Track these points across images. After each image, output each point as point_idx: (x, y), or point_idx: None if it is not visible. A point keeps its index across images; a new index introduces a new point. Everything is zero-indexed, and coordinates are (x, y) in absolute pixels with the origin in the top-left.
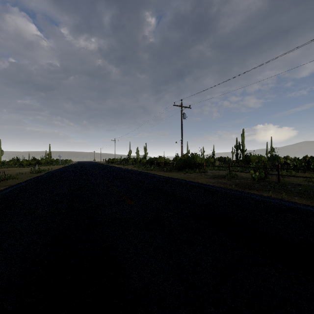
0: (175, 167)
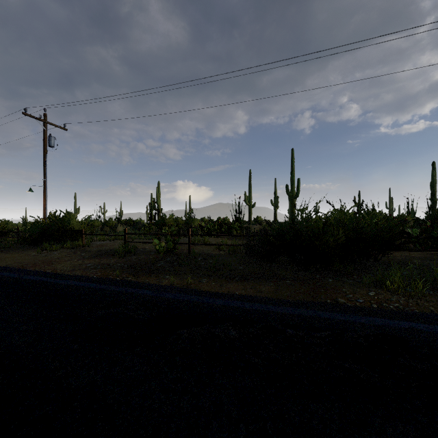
0: (21, 240)
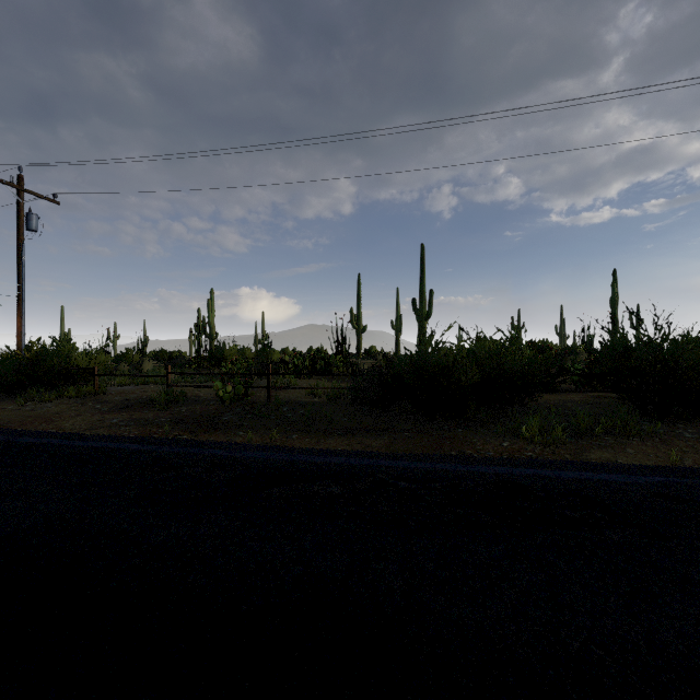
0: None
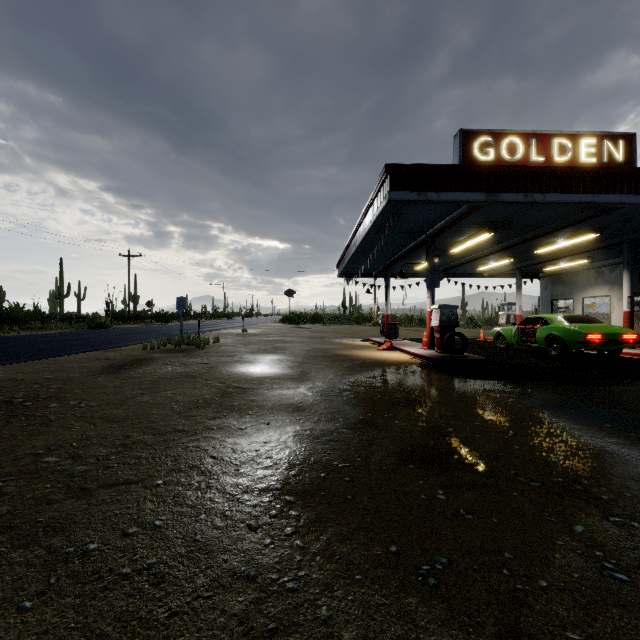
0: None
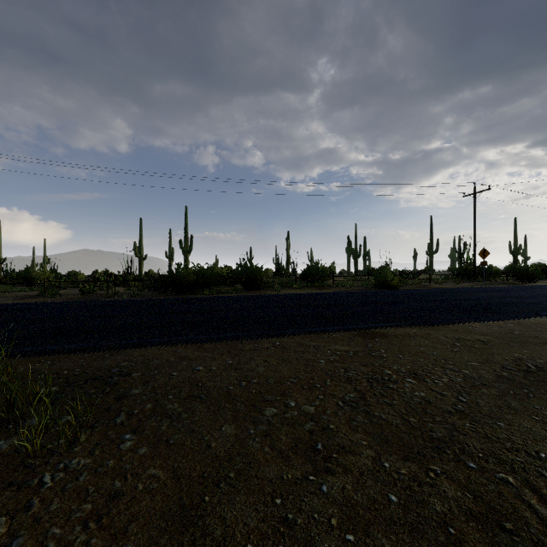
0: None
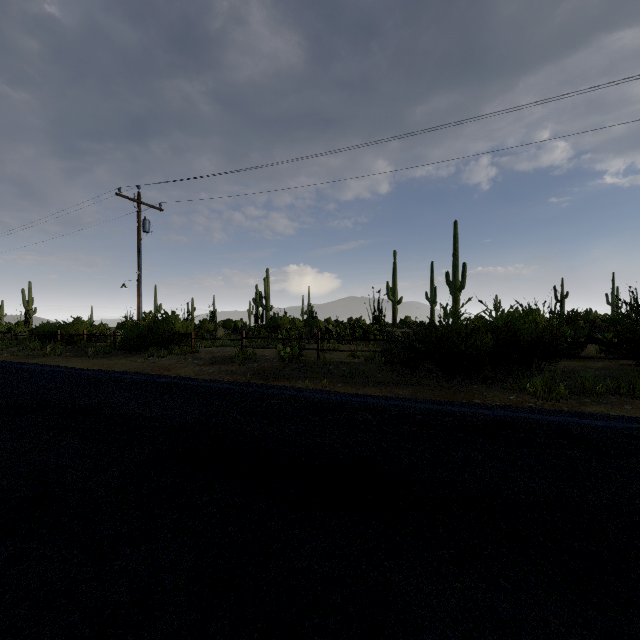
0: (121, 345)
